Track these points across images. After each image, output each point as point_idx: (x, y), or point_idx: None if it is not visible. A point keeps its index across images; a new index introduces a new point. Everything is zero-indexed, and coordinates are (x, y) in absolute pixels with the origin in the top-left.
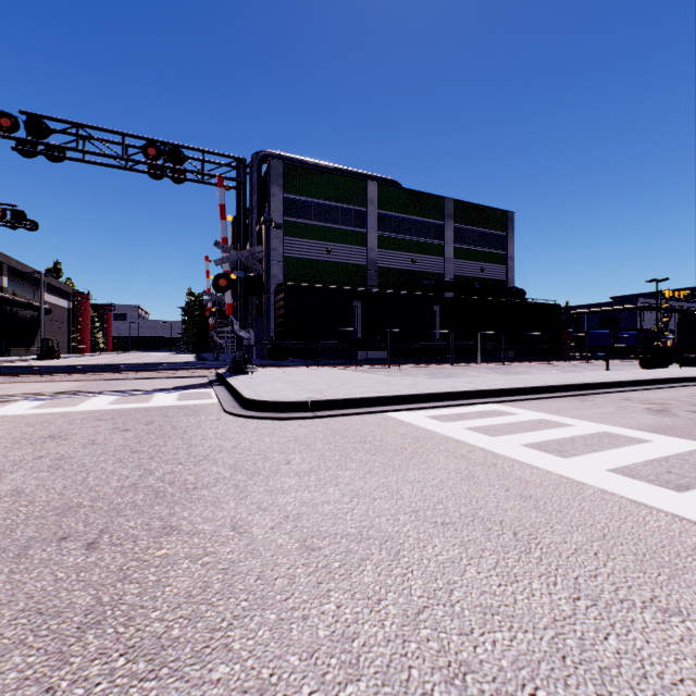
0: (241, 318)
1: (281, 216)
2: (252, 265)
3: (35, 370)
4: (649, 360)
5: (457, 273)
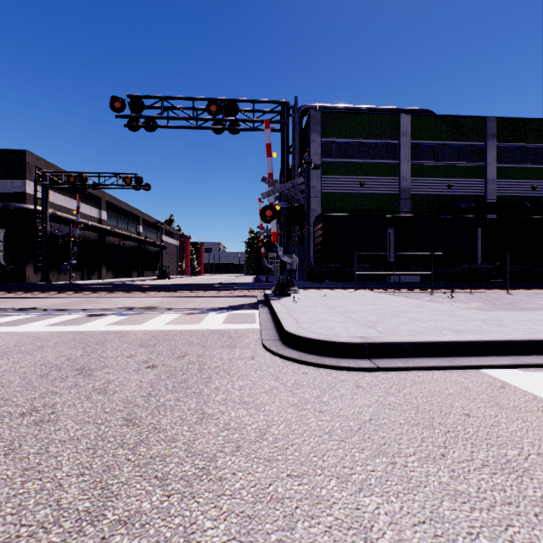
0: (285, 245)
1: (318, 158)
2: (294, 196)
3: (143, 287)
4: None
5: (501, 194)
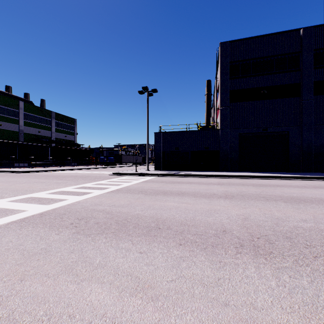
0: None
1: None
2: None
3: None
4: (106, 165)
5: (56, 137)
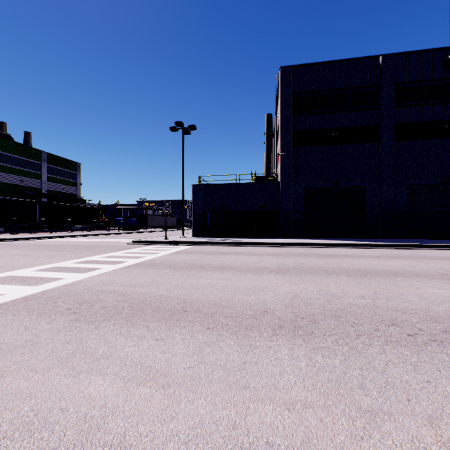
0: None
1: None
2: None
3: None
4: (124, 229)
5: (49, 189)
